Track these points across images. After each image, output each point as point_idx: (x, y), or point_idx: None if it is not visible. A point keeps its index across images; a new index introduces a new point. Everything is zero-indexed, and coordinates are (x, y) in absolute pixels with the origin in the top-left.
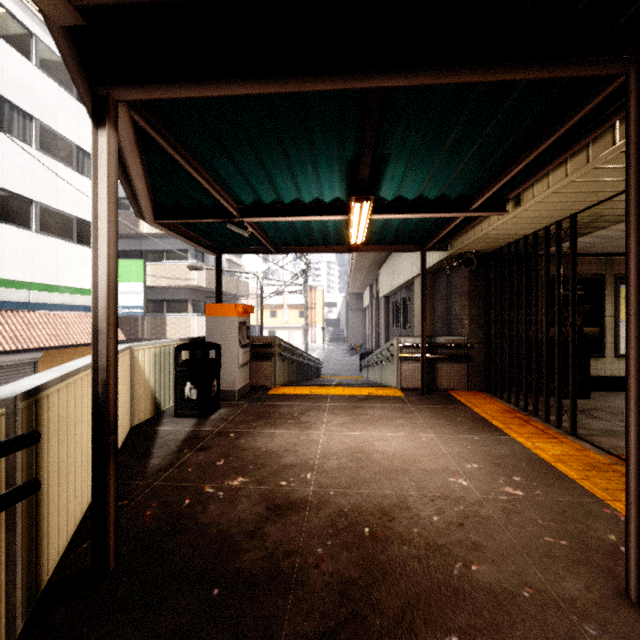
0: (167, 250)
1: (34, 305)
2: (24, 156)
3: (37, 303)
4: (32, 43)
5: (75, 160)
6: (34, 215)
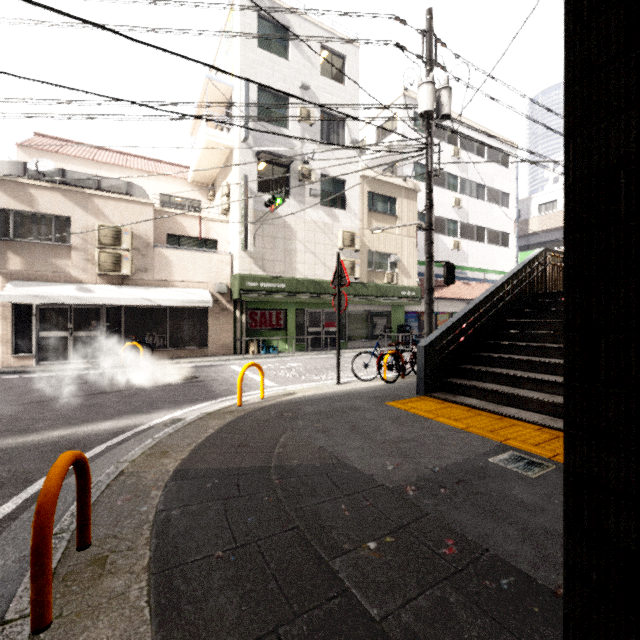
0: (549, 241)
1: (485, 281)
2: (482, 207)
3: (486, 280)
4: (484, 149)
5: (500, 200)
6: (485, 235)
